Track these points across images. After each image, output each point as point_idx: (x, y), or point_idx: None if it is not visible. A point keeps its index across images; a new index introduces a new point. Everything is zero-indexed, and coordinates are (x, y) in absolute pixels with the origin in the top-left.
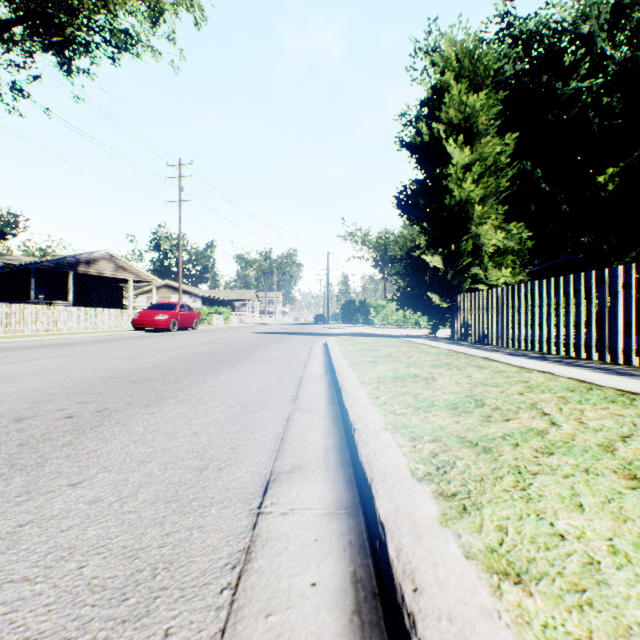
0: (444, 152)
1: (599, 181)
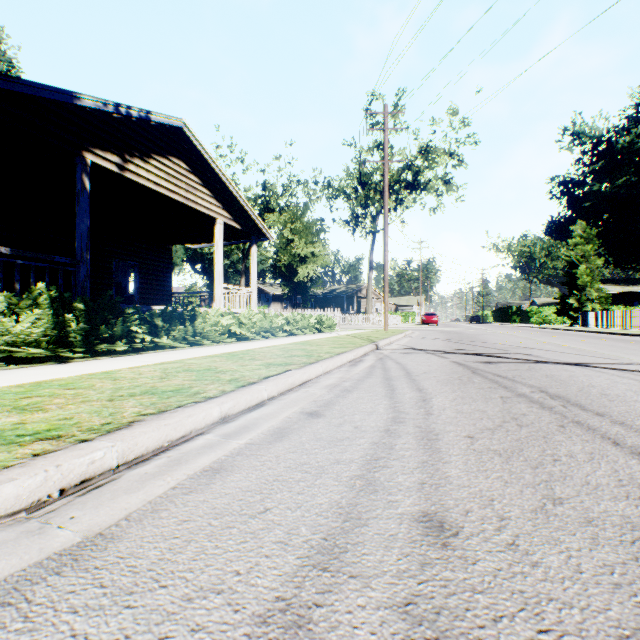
0: (575, 263)
1: None
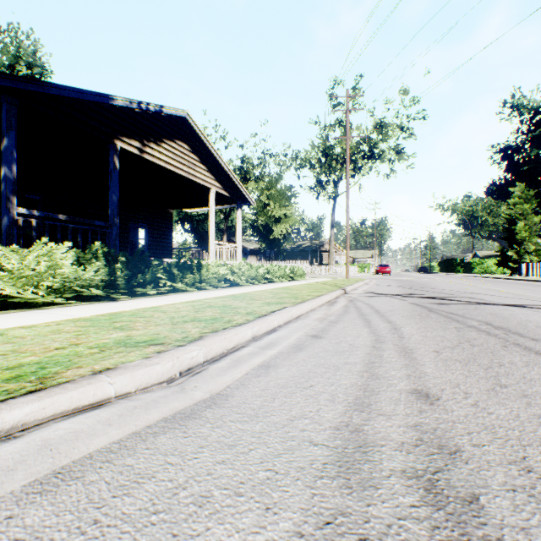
0: (514, 220)
1: None
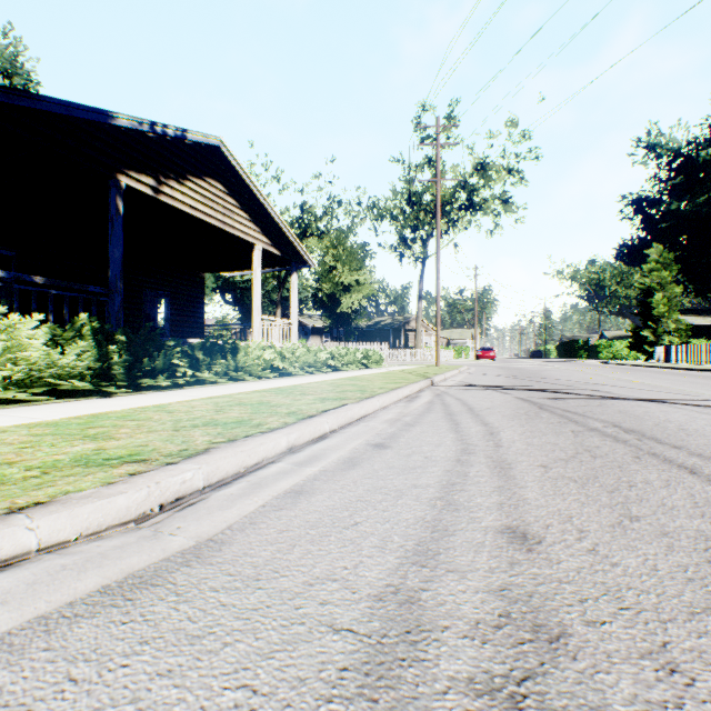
0: (650, 291)
1: None
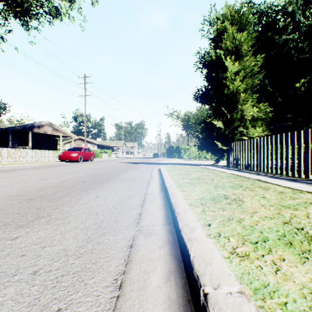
0: (223, 65)
1: (297, 86)
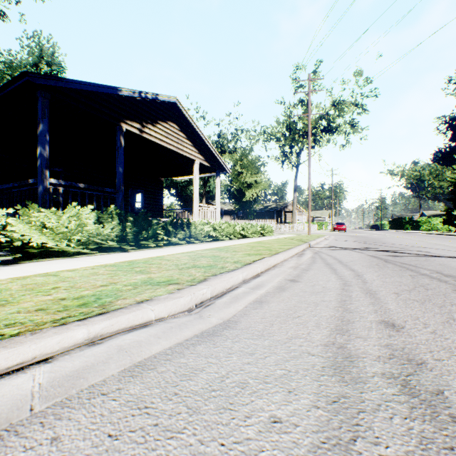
0: None
1: None
